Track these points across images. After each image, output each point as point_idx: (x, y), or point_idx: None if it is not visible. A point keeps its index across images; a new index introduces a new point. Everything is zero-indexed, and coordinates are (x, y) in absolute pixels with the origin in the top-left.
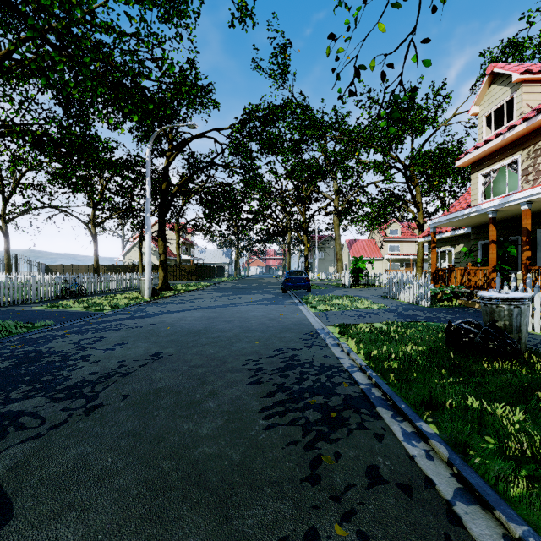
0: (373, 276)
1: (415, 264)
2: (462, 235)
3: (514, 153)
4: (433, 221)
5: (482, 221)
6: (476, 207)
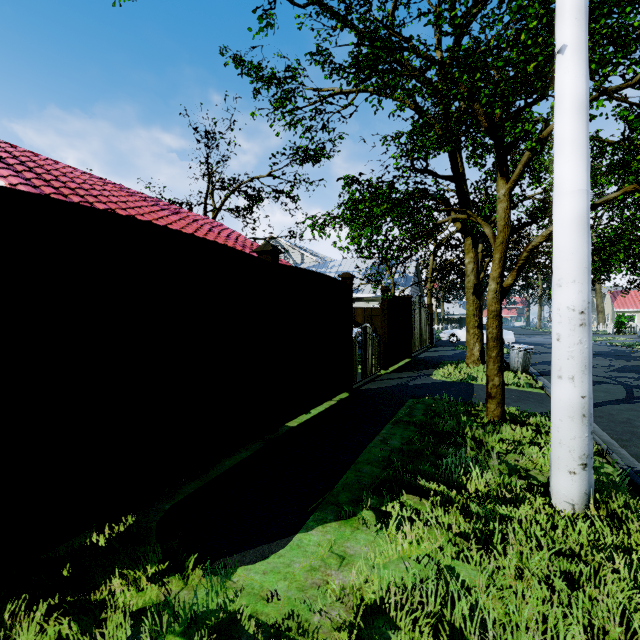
0: (635, 327)
1: None
2: None
3: None
4: None
5: None
6: None
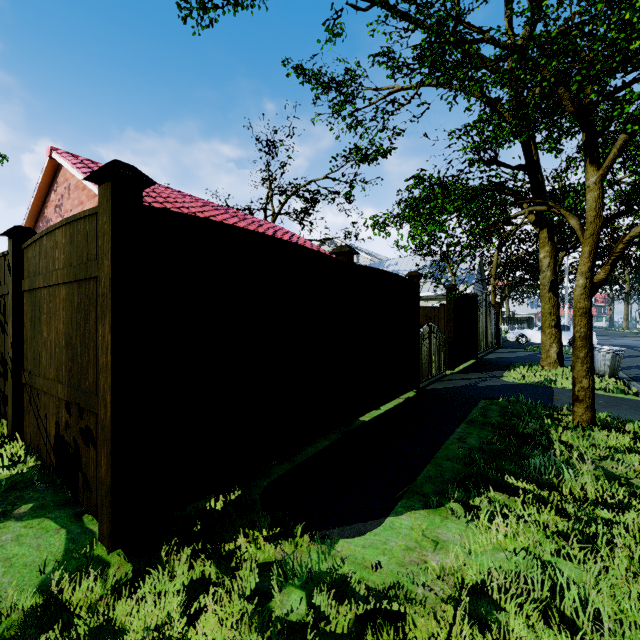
0: None
1: None
2: None
3: None
4: None
5: None
6: None
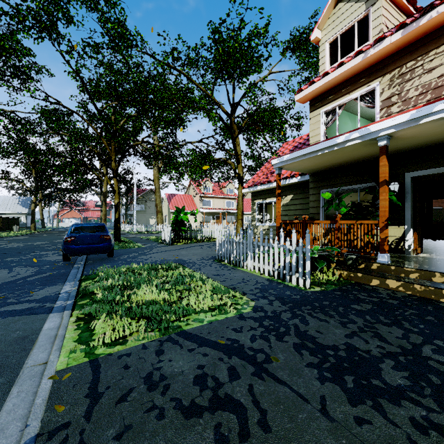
0: (195, 229)
1: (223, 217)
2: (291, 185)
3: (370, 81)
4: (281, 159)
5: (337, 161)
6: (360, 130)
